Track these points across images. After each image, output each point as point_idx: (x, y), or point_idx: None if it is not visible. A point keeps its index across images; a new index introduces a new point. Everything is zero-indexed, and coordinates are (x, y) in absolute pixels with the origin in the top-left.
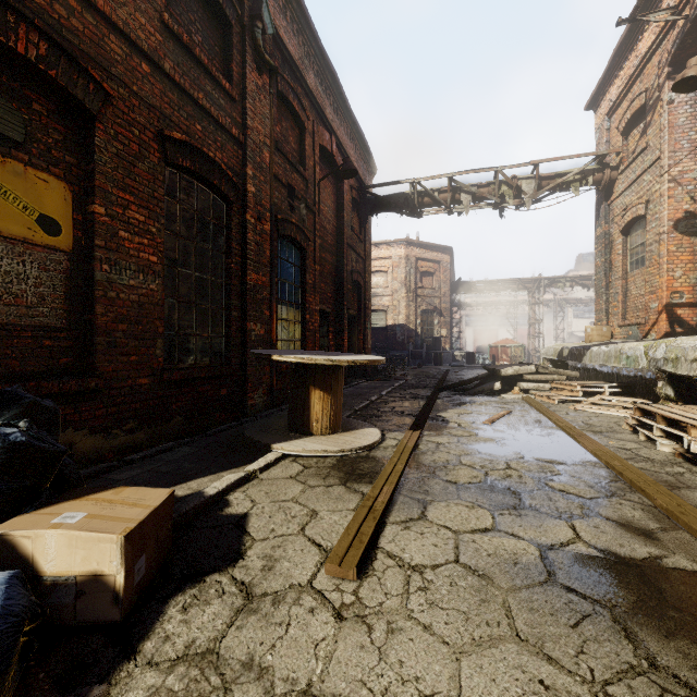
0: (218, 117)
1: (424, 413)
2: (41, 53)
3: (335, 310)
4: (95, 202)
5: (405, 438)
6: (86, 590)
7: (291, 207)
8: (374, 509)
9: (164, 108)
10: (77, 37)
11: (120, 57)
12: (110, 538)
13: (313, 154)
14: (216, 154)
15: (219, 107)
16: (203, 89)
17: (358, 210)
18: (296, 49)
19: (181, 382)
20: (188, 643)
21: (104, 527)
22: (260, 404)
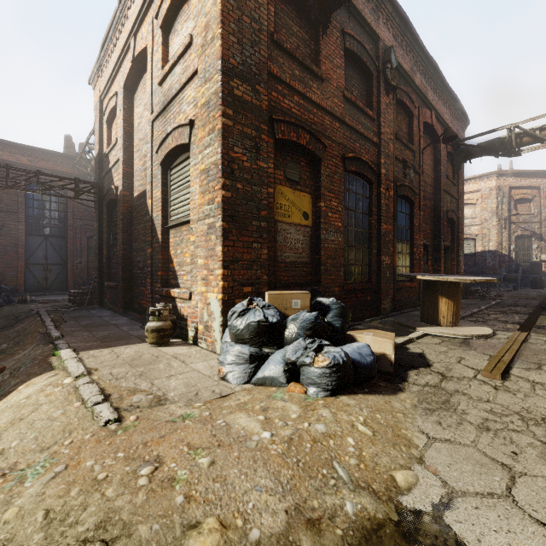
0: (366, 134)
1: (528, 322)
2: (307, 141)
3: (433, 243)
4: (321, 201)
5: (515, 334)
6: (380, 359)
7: (403, 174)
8: (502, 360)
9: (344, 142)
10: (316, 125)
11: (328, 125)
12: (389, 341)
13: (418, 131)
14: (365, 157)
15: (366, 128)
16: (359, 122)
17: (452, 160)
18: (408, 64)
19: (350, 291)
20: (426, 382)
21: (384, 338)
22: (388, 308)
